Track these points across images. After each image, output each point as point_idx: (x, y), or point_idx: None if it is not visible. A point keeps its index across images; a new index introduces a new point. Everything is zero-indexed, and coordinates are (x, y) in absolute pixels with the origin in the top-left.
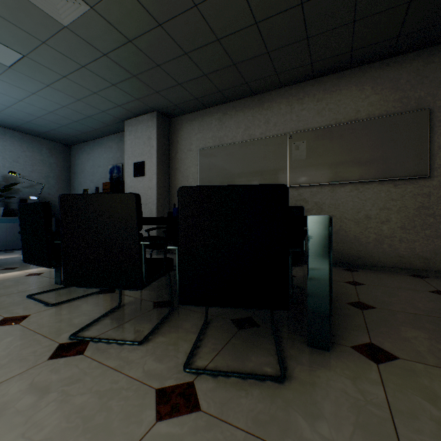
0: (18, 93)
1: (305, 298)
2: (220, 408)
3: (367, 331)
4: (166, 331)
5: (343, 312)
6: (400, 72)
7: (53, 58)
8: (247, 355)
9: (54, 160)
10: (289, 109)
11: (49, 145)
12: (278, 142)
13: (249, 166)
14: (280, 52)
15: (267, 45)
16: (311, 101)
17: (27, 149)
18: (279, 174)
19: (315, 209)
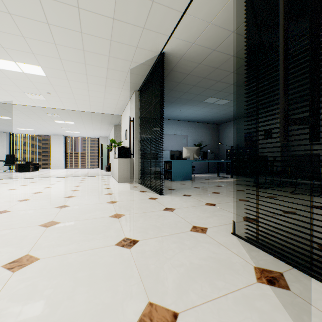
0: (217, 111)
1: None
2: None
3: None
4: None
5: None
6: None
7: (242, 98)
8: None
9: (213, 132)
10: None
11: (211, 126)
12: None
13: None
14: None
15: None
16: None
17: (204, 130)
18: None
19: None
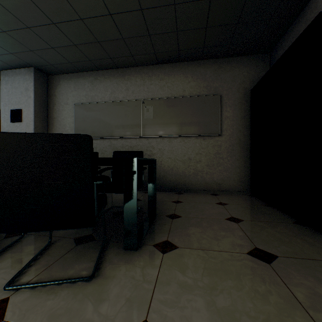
0: None
1: (140, 215)
2: (23, 314)
3: (169, 232)
4: (6, 257)
5: (160, 222)
6: (206, 70)
7: None
8: (72, 264)
9: None
10: (143, 83)
11: None
12: (135, 105)
13: (114, 120)
14: (132, 40)
15: (121, 33)
16: (157, 79)
17: None
18: (136, 128)
19: (159, 153)
